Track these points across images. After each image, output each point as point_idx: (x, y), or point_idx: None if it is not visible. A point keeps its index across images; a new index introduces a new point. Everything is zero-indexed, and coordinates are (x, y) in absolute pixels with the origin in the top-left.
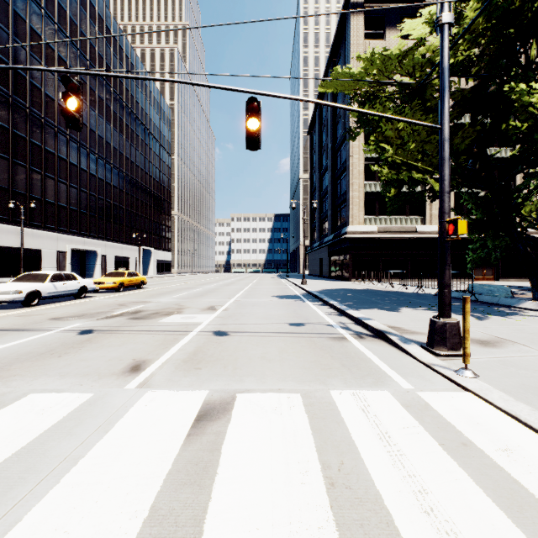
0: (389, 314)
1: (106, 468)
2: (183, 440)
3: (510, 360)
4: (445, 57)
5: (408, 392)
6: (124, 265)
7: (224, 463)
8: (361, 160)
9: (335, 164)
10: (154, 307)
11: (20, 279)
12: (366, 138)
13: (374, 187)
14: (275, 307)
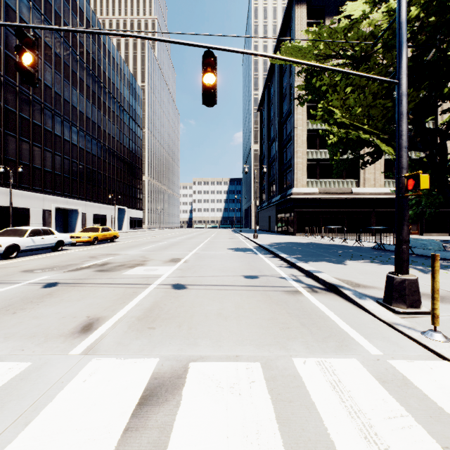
0: (337, 267)
1: None
2: (118, 440)
3: None
4: (403, 11)
5: (379, 361)
6: (102, 221)
7: None
8: (304, 131)
9: (282, 135)
10: (121, 259)
11: (1, 234)
12: (308, 112)
13: (315, 155)
14: (230, 259)
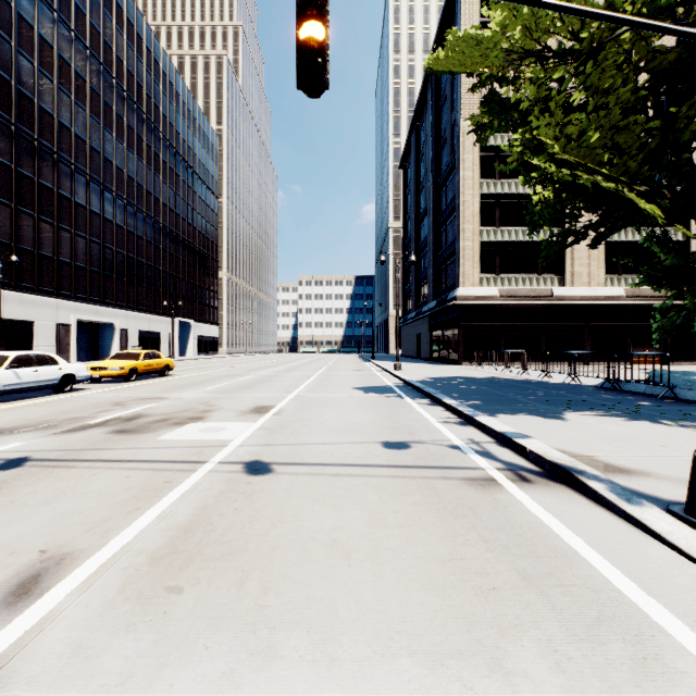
0: (552, 425)
1: None
2: None
3: None
4: None
5: None
6: (153, 342)
7: None
8: (476, 197)
9: (439, 205)
10: (166, 408)
11: None
12: (482, 166)
13: (494, 235)
14: (357, 408)
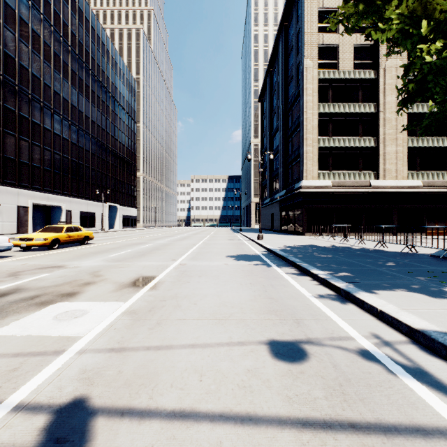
0: None
1: None
2: None
3: None
4: None
5: None
6: (90, 219)
7: None
8: (315, 115)
9: (287, 123)
10: (52, 279)
11: None
12: (319, 93)
13: (328, 142)
14: (232, 279)
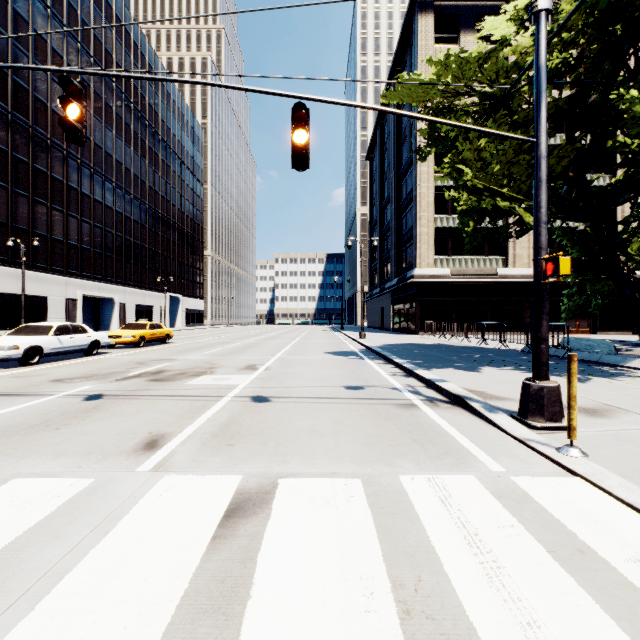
0: (468, 375)
1: (99, 588)
2: (207, 545)
3: (625, 434)
4: (541, 53)
5: (500, 478)
6: (147, 315)
7: (260, 580)
8: (431, 189)
9: (400, 194)
10: (180, 366)
11: (18, 332)
12: (436, 162)
13: (446, 222)
14: (327, 366)
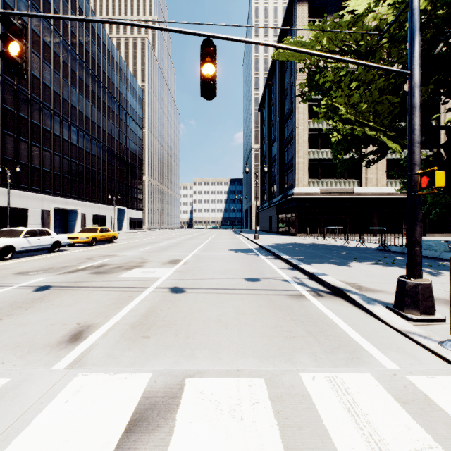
0: (341, 269)
1: None
2: None
3: None
4: None
5: (396, 376)
6: (101, 222)
7: None
8: (306, 130)
9: (283, 135)
10: (118, 260)
11: None
12: (309, 111)
13: (317, 154)
14: (231, 260)
